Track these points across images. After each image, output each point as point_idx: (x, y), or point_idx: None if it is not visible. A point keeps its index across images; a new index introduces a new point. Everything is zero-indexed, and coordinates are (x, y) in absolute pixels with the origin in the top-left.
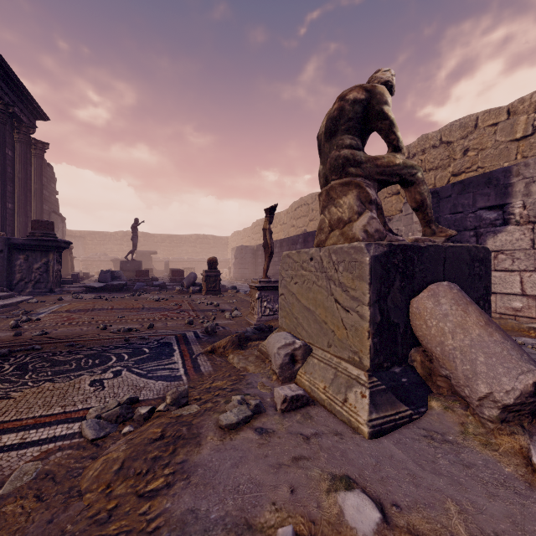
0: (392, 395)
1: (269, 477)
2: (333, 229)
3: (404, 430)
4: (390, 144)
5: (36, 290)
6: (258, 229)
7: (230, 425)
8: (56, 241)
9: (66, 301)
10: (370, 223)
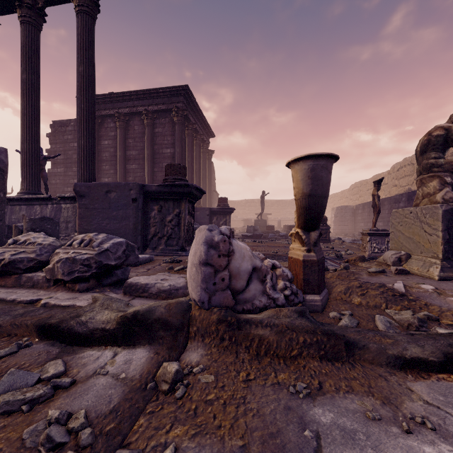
0: None
1: (392, 281)
2: (424, 198)
3: None
4: None
5: None
6: (356, 191)
7: (373, 272)
8: (230, 209)
9: None
10: (446, 194)
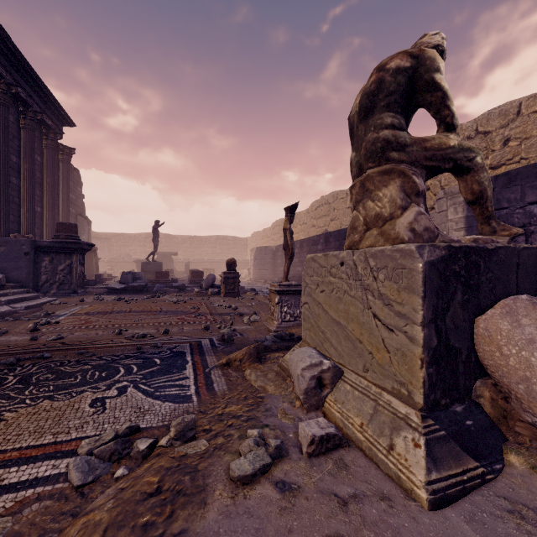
0: (455, 445)
1: None
2: (370, 227)
3: (477, 497)
4: (442, 122)
5: (60, 291)
6: (277, 230)
7: (244, 478)
8: (79, 243)
9: (87, 303)
10: (418, 219)
